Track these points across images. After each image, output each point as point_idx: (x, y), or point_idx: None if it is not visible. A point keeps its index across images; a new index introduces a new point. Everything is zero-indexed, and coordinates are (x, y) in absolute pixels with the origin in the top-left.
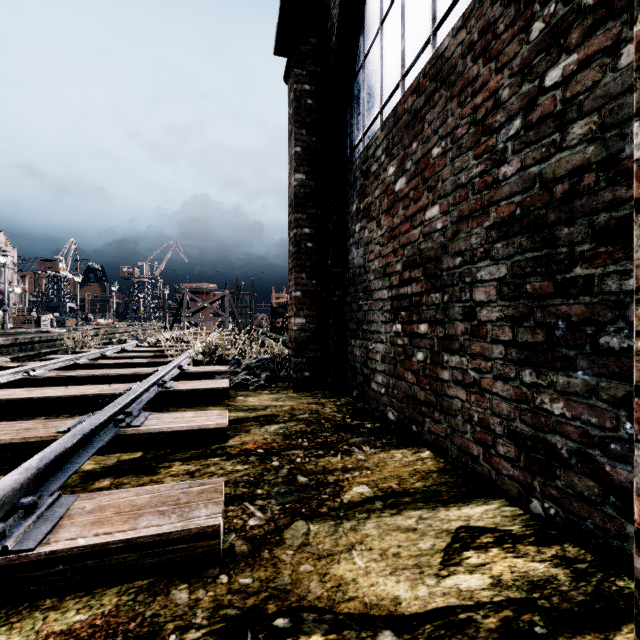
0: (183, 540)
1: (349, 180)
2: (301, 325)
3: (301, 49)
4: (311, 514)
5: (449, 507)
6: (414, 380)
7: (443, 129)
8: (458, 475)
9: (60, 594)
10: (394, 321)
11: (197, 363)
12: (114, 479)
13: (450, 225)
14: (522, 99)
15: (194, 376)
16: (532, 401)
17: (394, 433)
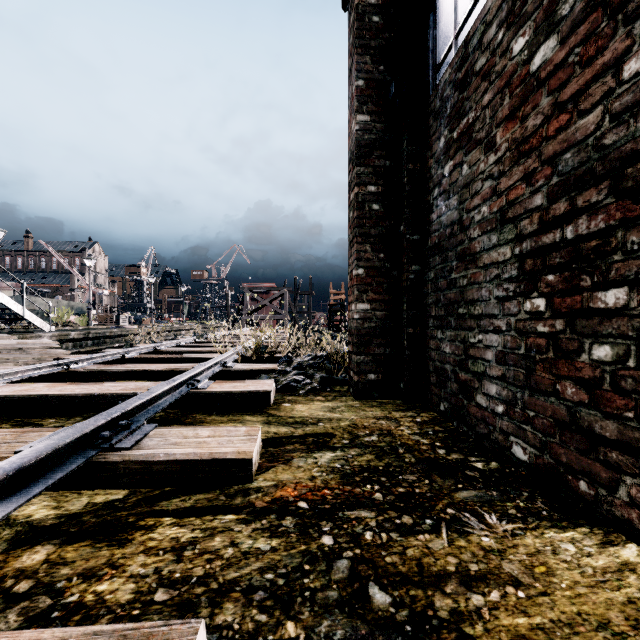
0: None
1: (432, 109)
2: (364, 312)
3: None
4: None
5: None
6: (583, 397)
7: None
8: None
9: None
10: (527, 294)
11: (246, 360)
12: (56, 548)
13: None
14: None
15: (238, 374)
16: None
17: (533, 487)
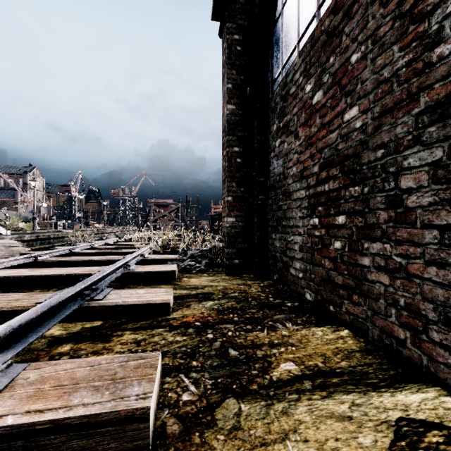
0: (111, 422)
1: (270, 106)
2: (232, 223)
3: (232, 7)
4: (242, 391)
5: (381, 392)
6: (331, 266)
7: (363, 34)
8: (382, 356)
9: None
10: (311, 216)
11: (156, 253)
12: (74, 345)
13: (371, 121)
14: None
15: (152, 262)
16: None
17: (312, 312)
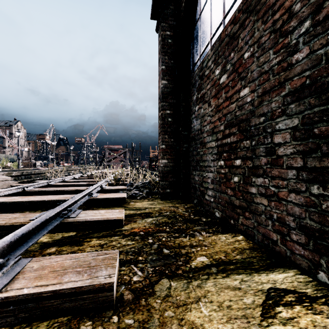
0: (89, 292)
1: (192, 82)
2: (165, 163)
3: (165, 12)
4: (172, 274)
5: (260, 273)
6: (232, 193)
7: (251, 40)
8: (263, 252)
9: (11, 325)
10: (219, 159)
11: (110, 185)
12: (58, 247)
13: (256, 98)
14: (311, 7)
15: (108, 191)
16: (319, 206)
17: (219, 224)
